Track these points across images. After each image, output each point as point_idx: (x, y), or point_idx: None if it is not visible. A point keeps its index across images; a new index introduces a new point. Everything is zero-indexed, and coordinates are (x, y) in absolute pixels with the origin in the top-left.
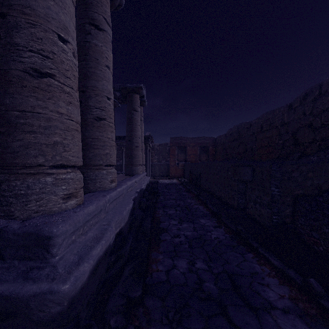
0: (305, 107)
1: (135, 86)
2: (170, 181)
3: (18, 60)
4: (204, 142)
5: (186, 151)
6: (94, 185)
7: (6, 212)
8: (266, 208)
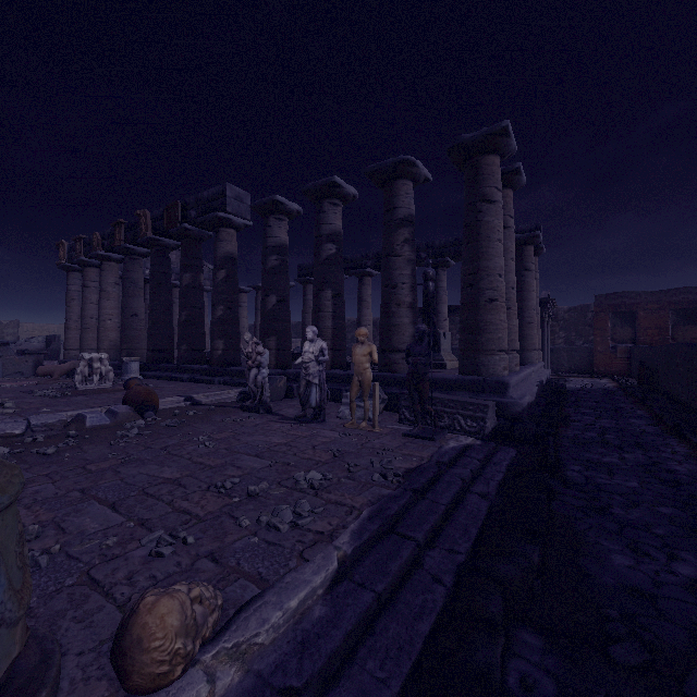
0: None
1: (528, 236)
2: (595, 381)
3: (483, 296)
4: (688, 300)
5: (636, 321)
6: None
7: (479, 373)
8: None
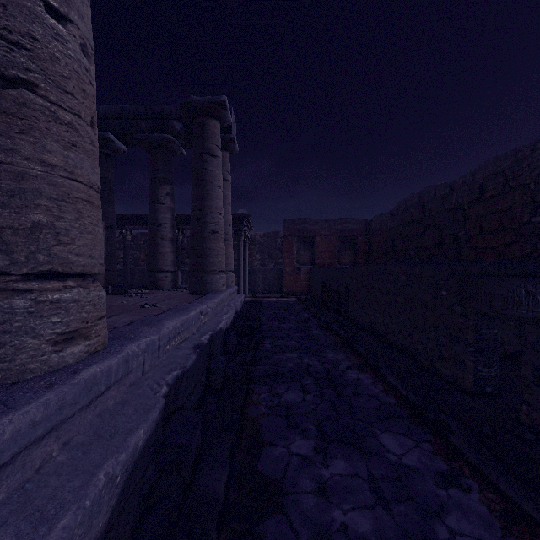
0: None
1: (211, 100)
2: (285, 301)
3: None
4: (348, 229)
5: (315, 245)
6: None
7: None
8: None
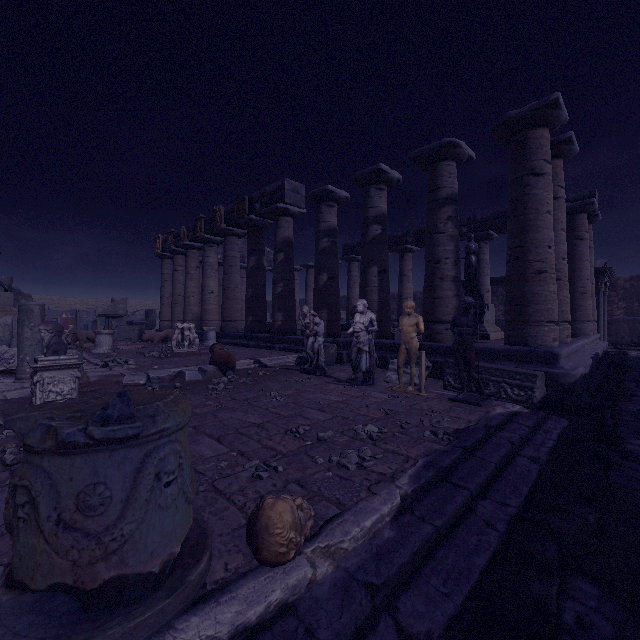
0: None
1: (581, 204)
2: None
3: (530, 268)
4: None
5: None
6: None
7: (526, 344)
8: None
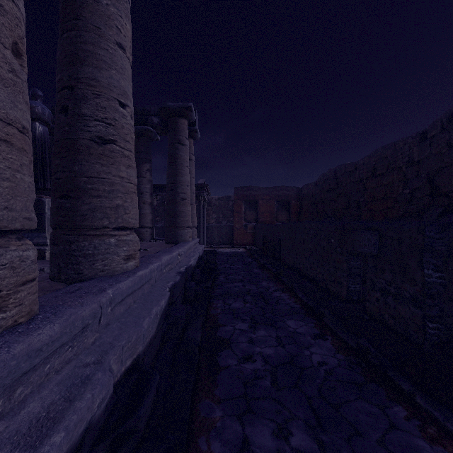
0: (452, 134)
1: (181, 106)
2: (235, 250)
3: None
4: (284, 194)
5: (258, 207)
6: (92, 267)
7: None
8: (408, 305)
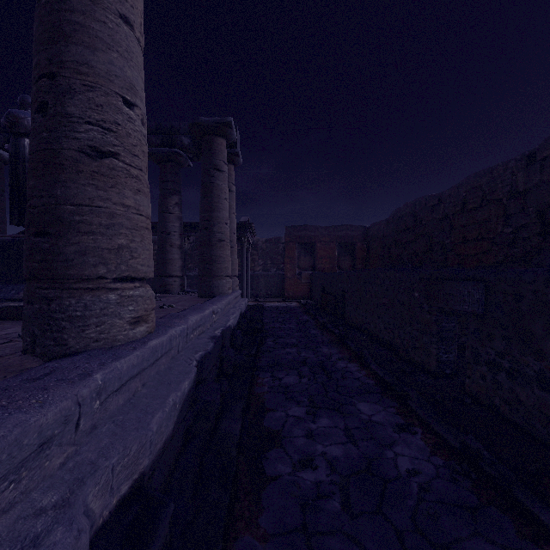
0: None
1: (218, 121)
2: (286, 305)
3: None
4: (348, 235)
5: (315, 251)
6: (81, 335)
7: None
8: (532, 387)
